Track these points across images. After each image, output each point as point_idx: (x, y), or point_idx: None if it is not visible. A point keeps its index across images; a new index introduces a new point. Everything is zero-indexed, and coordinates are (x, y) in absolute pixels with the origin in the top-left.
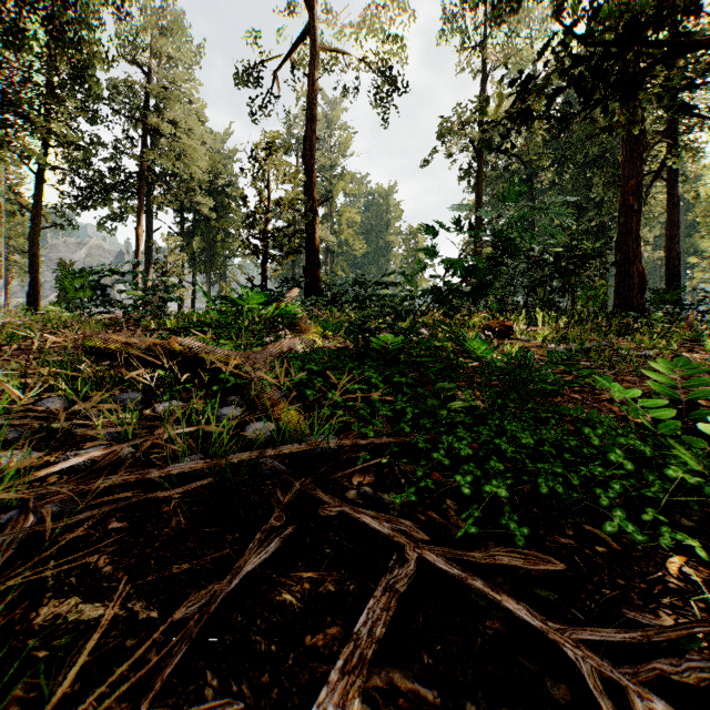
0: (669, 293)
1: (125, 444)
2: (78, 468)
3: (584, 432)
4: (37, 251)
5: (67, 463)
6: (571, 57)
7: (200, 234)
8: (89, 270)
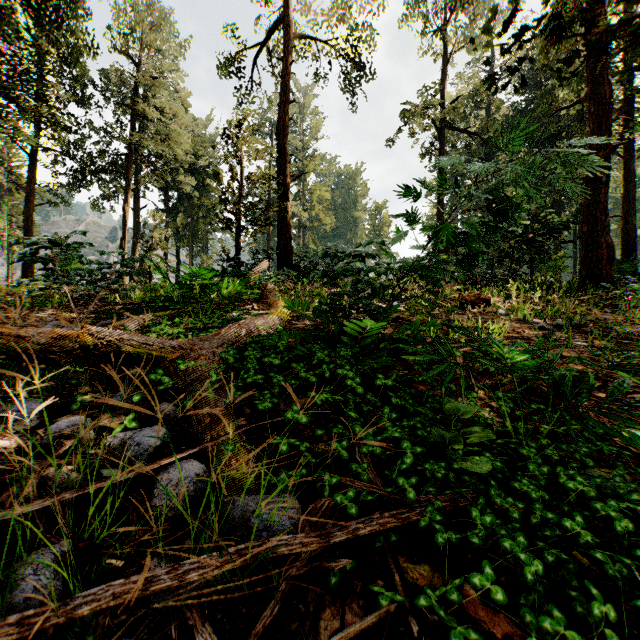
0: (627, 264)
1: None
2: None
3: None
4: (31, 226)
5: None
6: None
7: (183, 211)
8: (28, 241)
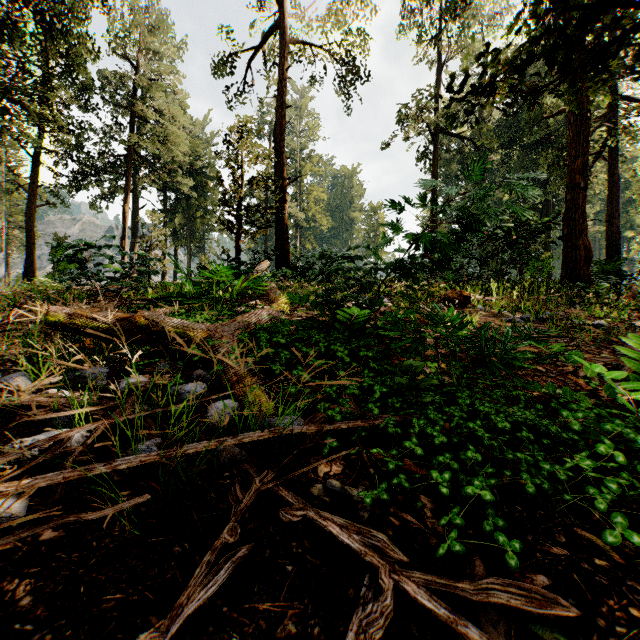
0: (610, 264)
1: (74, 432)
2: (24, 458)
3: (562, 414)
4: (33, 226)
5: (5, 456)
6: (543, 26)
7: (181, 211)
8: (66, 244)
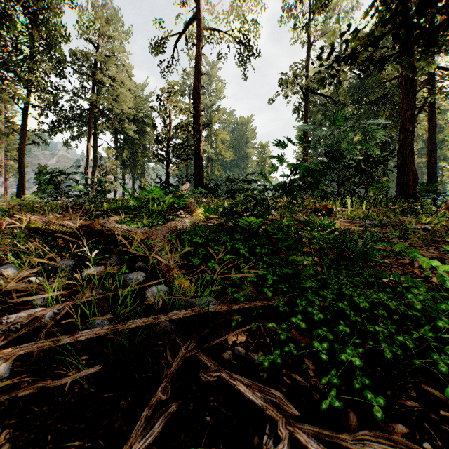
0: (430, 185)
1: (47, 310)
2: (9, 330)
3: (407, 297)
4: (23, 159)
5: None
6: (390, 12)
7: (127, 148)
8: (45, 171)
